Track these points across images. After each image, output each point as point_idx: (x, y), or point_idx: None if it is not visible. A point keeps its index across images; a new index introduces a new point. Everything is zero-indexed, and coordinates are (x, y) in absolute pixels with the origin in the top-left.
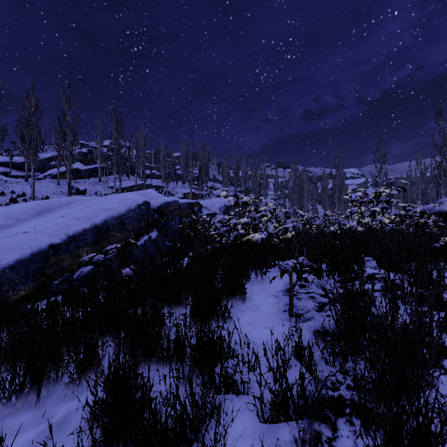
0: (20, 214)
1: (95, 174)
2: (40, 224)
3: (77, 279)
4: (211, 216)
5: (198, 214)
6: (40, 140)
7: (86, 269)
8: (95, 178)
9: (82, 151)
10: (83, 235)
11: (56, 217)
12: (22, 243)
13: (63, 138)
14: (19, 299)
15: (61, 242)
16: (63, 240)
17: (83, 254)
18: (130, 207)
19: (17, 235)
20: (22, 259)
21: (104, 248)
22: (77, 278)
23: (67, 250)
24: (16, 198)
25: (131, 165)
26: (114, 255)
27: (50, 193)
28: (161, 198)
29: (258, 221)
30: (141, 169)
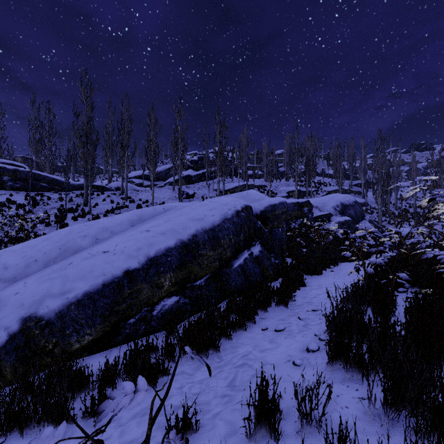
0: (116, 225)
1: (203, 178)
2: (122, 241)
3: (157, 316)
4: (325, 218)
5: (308, 216)
6: (158, 151)
7: (169, 301)
8: (203, 182)
9: (194, 159)
10: (166, 256)
11: (141, 231)
12: (96, 267)
13: (176, 148)
14: (86, 344)
15: (138, 267)
16: (142, 264)
17: (165, 282)
18: (226, 215)
19: (96, 255)
20: (91, 291)
21: (192, 272)
22: (157, 315)
23: (145, 278)
24: (141, 204)
25: (235, 167)
26: (205, 281)
27: (166, 199)
28: (265, 200)
29: (386, 221)
30: (243, 169)
